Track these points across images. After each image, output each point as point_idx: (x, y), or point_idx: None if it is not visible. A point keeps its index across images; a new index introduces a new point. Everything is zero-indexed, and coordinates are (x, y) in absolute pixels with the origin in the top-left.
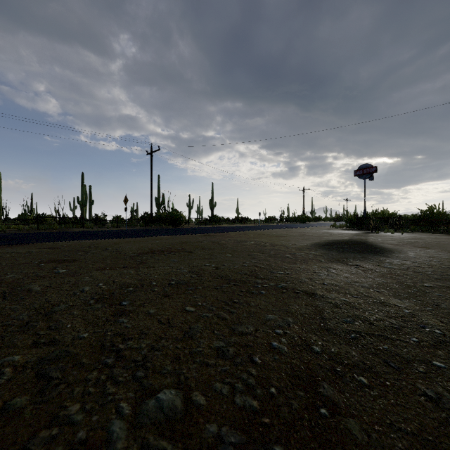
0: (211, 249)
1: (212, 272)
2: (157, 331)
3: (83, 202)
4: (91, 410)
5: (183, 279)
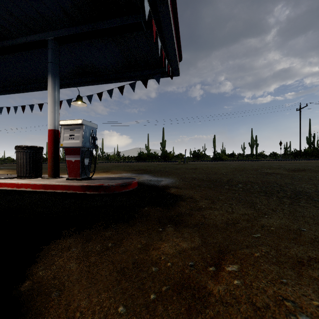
0: (318, 163)
1: (306, 165)
2: (287, 167)
3: (252, 145)
4: (279, 168)
5: (295, 165)
